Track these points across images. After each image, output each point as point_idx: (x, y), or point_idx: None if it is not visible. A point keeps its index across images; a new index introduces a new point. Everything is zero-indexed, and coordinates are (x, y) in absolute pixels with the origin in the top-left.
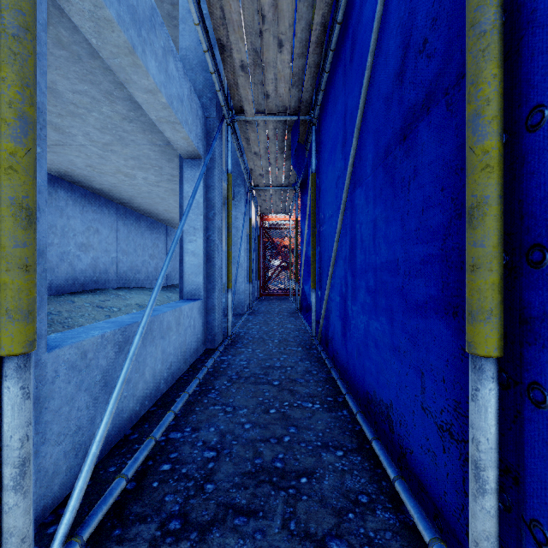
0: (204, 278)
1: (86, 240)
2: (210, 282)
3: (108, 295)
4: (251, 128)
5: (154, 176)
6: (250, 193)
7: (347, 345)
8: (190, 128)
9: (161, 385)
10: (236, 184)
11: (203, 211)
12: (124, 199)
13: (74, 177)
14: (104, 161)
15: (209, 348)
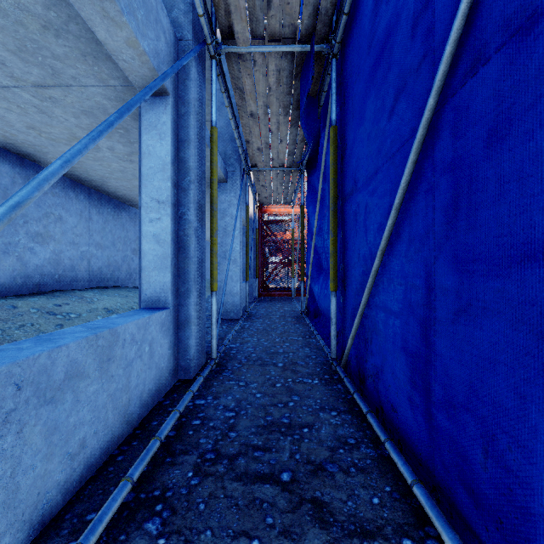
0: (173, 276)
1: (44, 229)
2: (183, 283)
3: (69, 298)
4: (245, 68)
5: (122, 145)
6: (246, 174)
7: (433, 413)
8: (141, 27)
9: (43, 505)
10: (230, 163)
11: (171, 176)
12: (95, 181)
13: (20, 147)
14: (48, 118)
15: (182, 378)
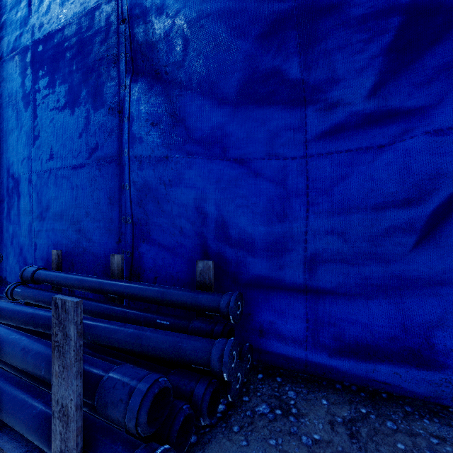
0: None
1: None
2: None
3: None
4: None
5: None
6: None
7: None
8: None
9: None
10: None
11: None
12: None
13: None
14: None
15: None
